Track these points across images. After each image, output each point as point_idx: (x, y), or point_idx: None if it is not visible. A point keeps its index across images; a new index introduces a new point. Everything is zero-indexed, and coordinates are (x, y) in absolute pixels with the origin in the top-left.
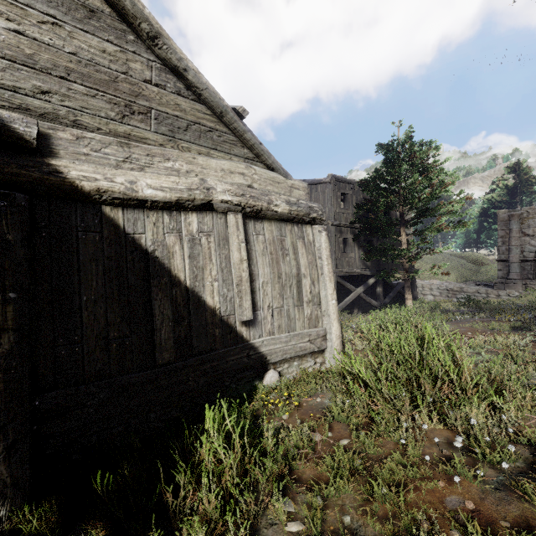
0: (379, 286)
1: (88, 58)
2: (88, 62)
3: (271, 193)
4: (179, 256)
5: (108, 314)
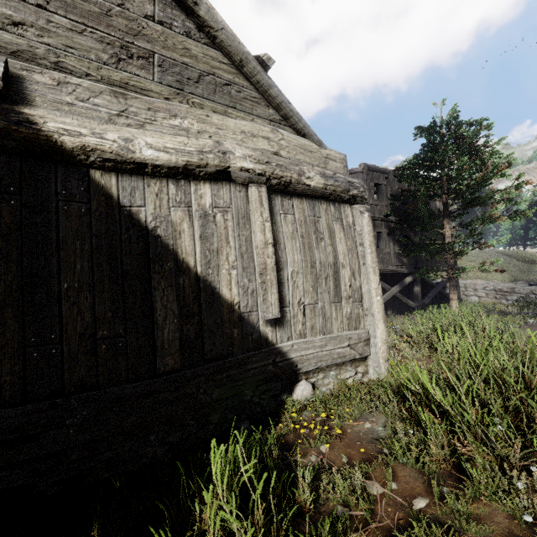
0: (417, 286)
1: None
2: None
3: (302, 164)
4: (188, 236)
5: (96, 307)
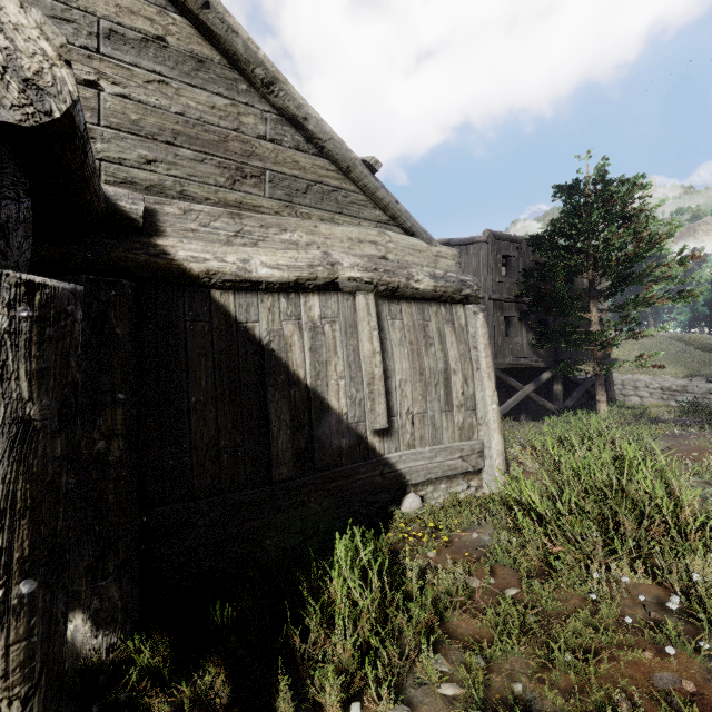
0: (558, 383)
1: (196, 117)
2: (196, 122)
3: (411, 266)
4: (298, 349)
5: (218, 418)
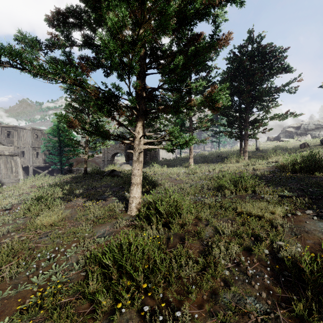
0: (55, 170)
1: None
2: None
3: (4, 151)
4: None
5: None
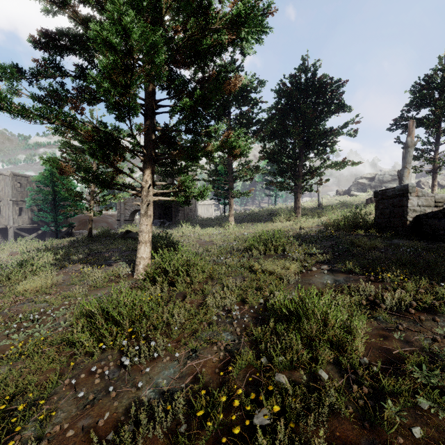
0: (47, 234)
1: None
2: None
3: None
4: None
5: None
